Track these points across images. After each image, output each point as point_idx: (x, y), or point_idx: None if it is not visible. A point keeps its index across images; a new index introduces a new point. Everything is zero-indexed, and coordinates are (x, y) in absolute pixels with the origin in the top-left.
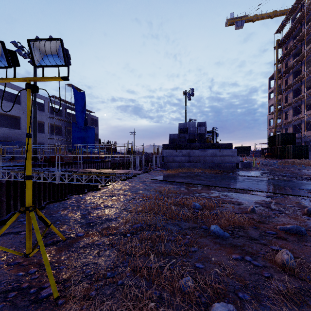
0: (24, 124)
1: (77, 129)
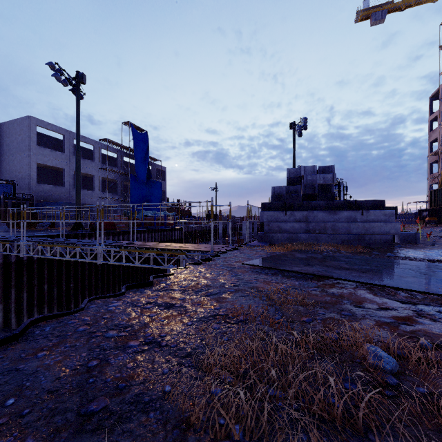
0: (68, 179)
1: (137, 185)
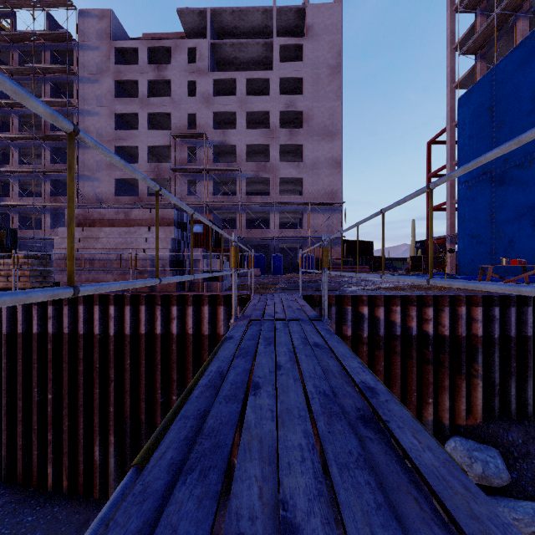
0: None
1: None
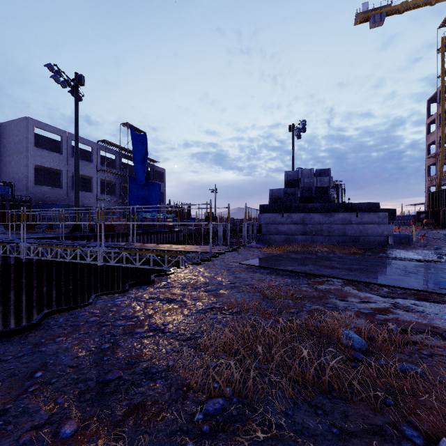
0: (66, 180)
1: (135, 187)
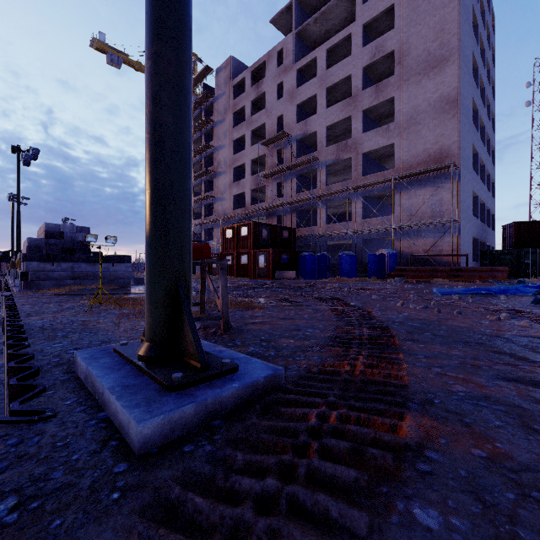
0: None
1: None
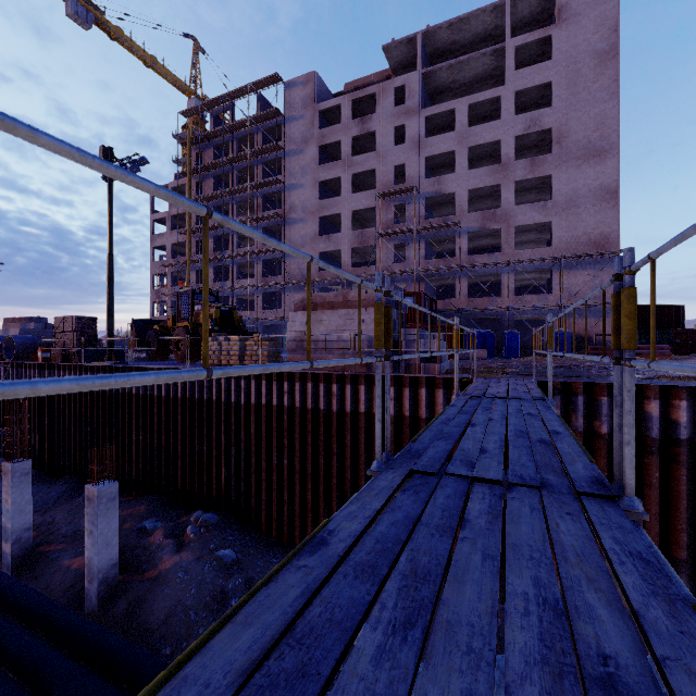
0: None
1: None
